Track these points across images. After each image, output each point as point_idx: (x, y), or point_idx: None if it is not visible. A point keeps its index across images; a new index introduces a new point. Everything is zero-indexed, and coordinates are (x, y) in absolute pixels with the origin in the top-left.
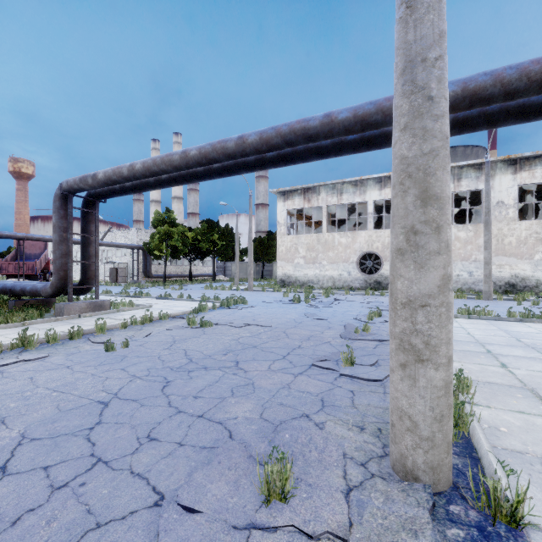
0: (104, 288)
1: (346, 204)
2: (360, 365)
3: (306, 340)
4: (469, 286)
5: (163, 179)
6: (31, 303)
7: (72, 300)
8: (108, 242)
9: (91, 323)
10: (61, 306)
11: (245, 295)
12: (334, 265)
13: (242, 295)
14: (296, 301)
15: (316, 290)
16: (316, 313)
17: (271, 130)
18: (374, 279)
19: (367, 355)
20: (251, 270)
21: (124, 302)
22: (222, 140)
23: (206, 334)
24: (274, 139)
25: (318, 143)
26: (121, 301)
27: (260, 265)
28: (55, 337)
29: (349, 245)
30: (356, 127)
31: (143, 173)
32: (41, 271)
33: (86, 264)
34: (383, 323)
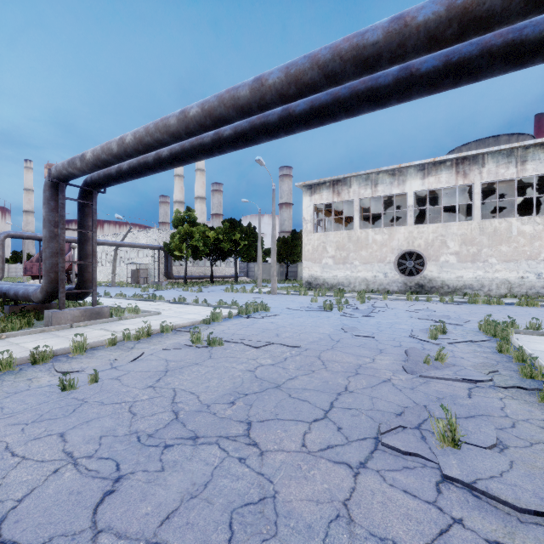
0: (123, 290)
1: (382, 196)
2: (468, 444)
3: (353, 376)
4: (537, 291)
5: (164, 157)
6: (28, 309)
7: (63, 306)
8: (129, 243)
9: (78, 337)
10: (49, 315)
11: (267, 299)
12: (368, 266)
13: (264, 300)
14: (328, 308)
15: (347, 294)
16: (355, 326)
17: (303, 60)
18: (416, 281)
19: (469, 417)
20: (274, 271)
21: (131, 308)
22: (231, 87)
23: (212, 359)
24: (308, 72)
25: (373, 82)
26: (127, 307)
27: (284, 266)
28: (11, 361)
29: (385, 242)
30: (450, 30)
31: (135, 146)
32: (66, 272)
33: (83, 265)
34: (454, 345)
